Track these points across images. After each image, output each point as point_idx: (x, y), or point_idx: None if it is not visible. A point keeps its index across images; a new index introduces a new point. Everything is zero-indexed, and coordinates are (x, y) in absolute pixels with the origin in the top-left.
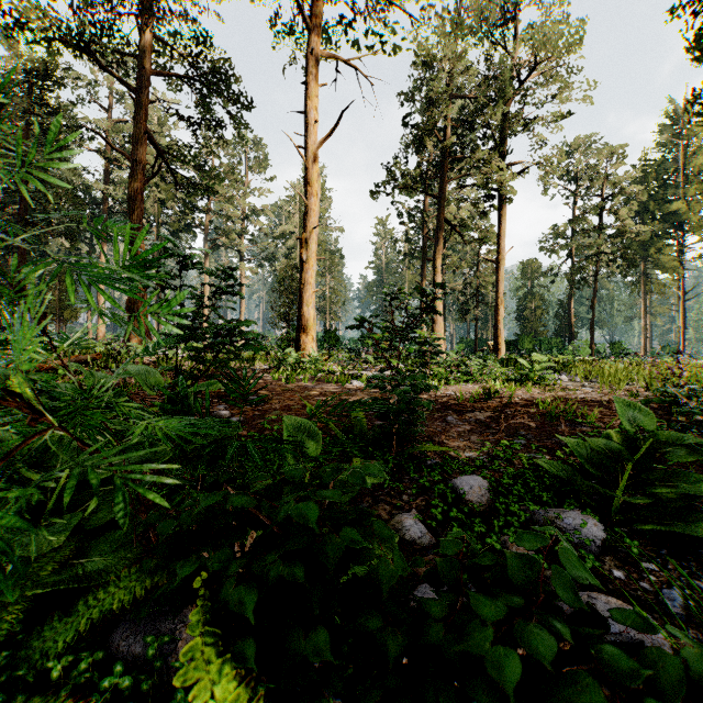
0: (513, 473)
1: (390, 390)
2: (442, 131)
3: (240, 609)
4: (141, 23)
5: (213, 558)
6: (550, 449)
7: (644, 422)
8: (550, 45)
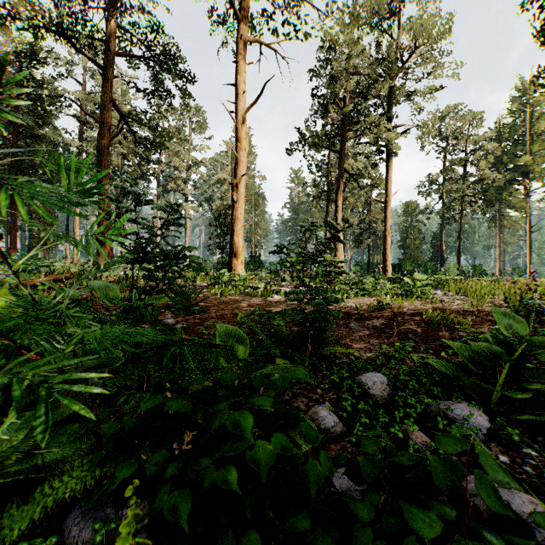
0: (408, 371)
1: (306, 302)
2: (342, 100)
3: (174, 516)
4: (107, 15)
5: (151, 460)
6: (435, 350)
7: (518, 329)
8: (427, 33)
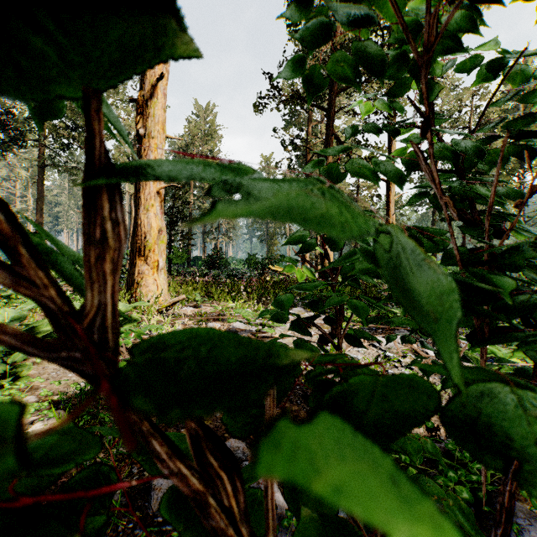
0: None
1: None
2: None
3: None
4: None
5: None
6: None
7: None
8: None
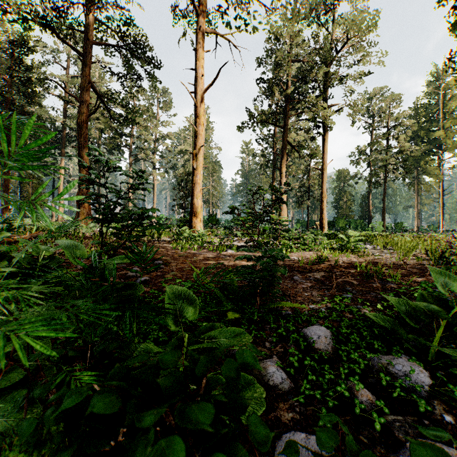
0: (349, 324)
1: (255, 260)
2: (286, 83)
3: None
4: (86, 10)
5: None
6: (371, 302)
7: (453, 287)
8: (357, 27)
